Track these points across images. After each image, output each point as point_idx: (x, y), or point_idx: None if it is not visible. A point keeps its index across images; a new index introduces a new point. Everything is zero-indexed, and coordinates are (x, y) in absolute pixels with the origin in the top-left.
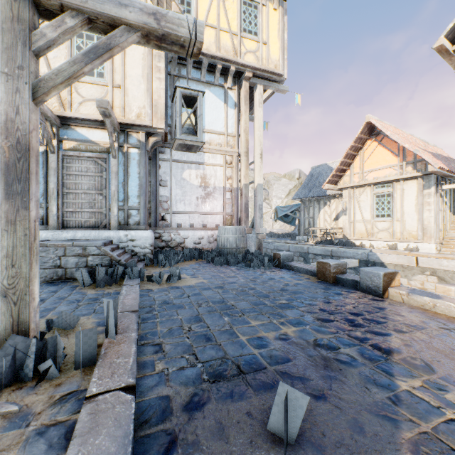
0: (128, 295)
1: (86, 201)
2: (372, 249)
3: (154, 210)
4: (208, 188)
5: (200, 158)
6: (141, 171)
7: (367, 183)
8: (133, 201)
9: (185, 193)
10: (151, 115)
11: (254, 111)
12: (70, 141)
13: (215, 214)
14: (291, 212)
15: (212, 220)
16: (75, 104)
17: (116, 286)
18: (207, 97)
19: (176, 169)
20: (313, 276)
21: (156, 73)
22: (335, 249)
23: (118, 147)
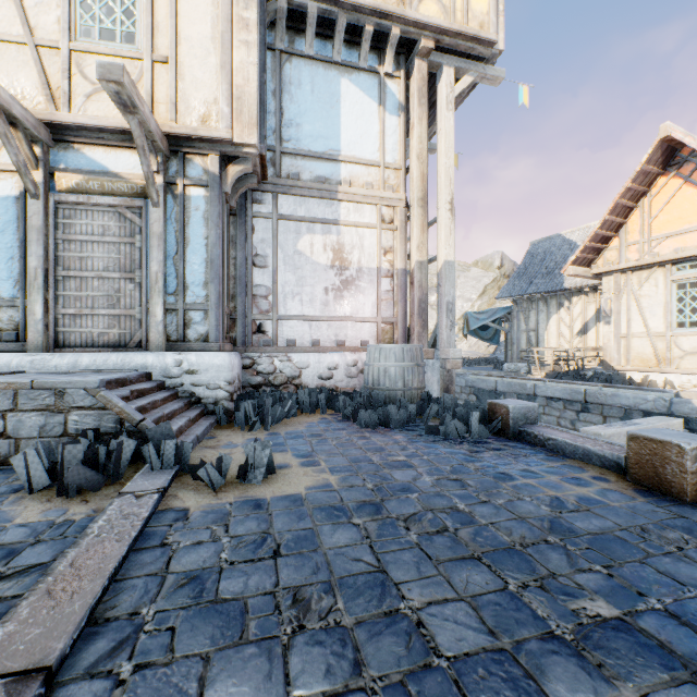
0: (93, 546)
1: (101, 294)
2: (681, 392)
3: (242, 312)
4: (347, 269)
5: (331, 213)
6: (210, 233)
7: (659, 261)
8: (195, 294)
9: (302, 279)
10: (230, 117)
11: (438, 119)
12: (68, 174)
13: (360, 321)
14: (491, 321)
15: (354, 332)
16: (77, 97)
17: (107, 494)
18: (346, 92)
19: (285, 234)
20: (608, 469)
21: (240, 32)
22: (593, 389)
23: (165, 185)
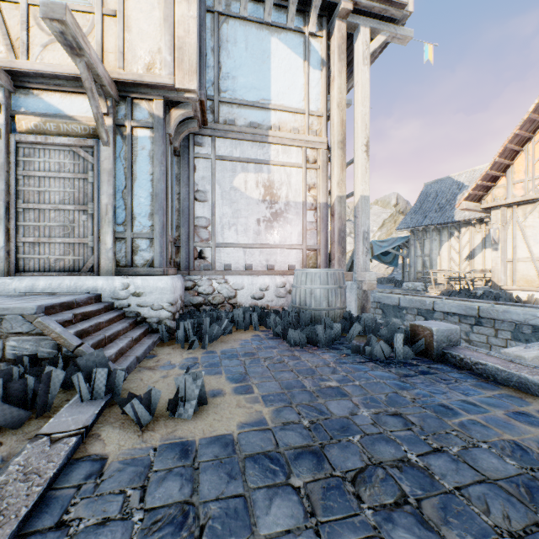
0: None
1: (58, 224)
2: None
3: (185, 241)
4: (276, 203)
5: (262, 154)
6: (155, 170)
7: None
8: (141, 224)
9: (237, 212)
10: (172, 65)
11: (355, 73)
12: (27, 116)
13: (287, 248)
14: (391, 248)
15: (282, 257)
16: (34, 47)
17: (26, 432)
18: (275, 49)
19: (223, 172)
20: None
21: None
22: (486, 306)
23: (114, 126)
